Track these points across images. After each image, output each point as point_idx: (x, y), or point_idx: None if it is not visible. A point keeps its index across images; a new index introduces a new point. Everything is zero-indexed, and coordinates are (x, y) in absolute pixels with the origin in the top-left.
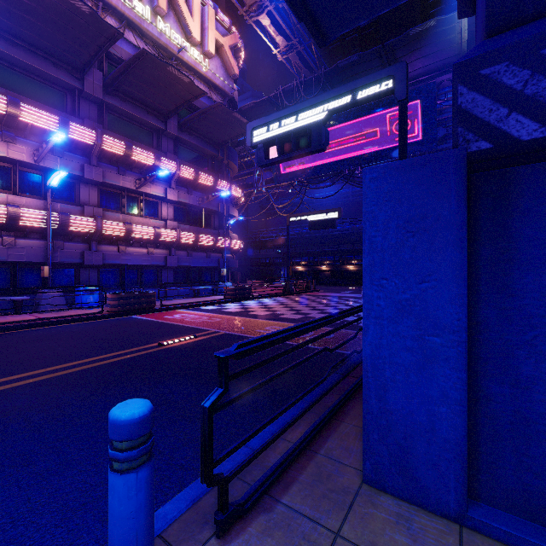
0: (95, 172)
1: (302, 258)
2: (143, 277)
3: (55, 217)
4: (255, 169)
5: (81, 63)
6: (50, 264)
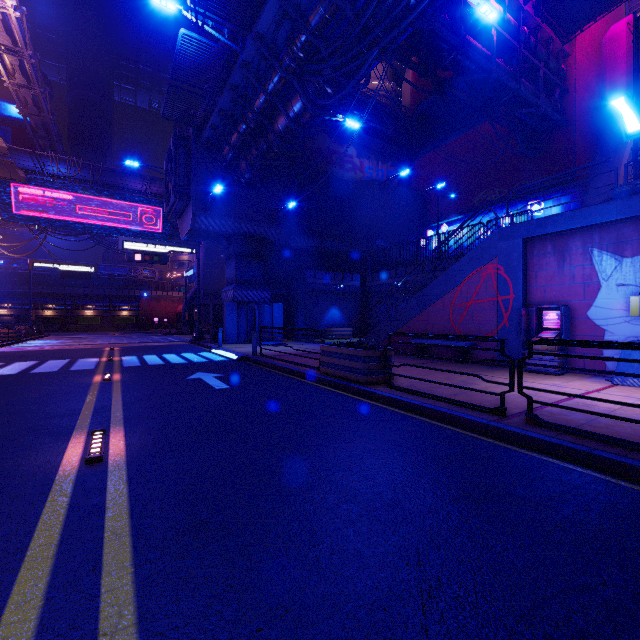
0: None
1: None
2: None
3: None
4: None
5: None
6: None
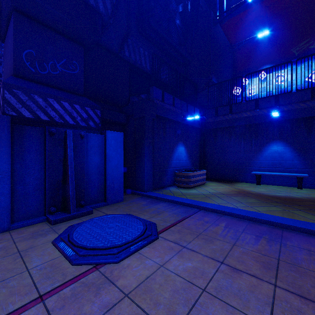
0: None
1: None
2: None
3: None
4: None
5: None
6: None
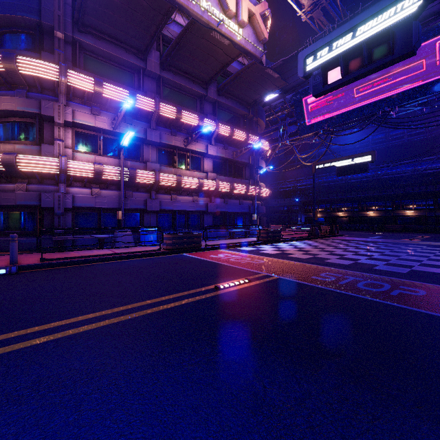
0: (154, 135)
1: (318, 206)
2: (189, 221)
3: (126, 172)
4: (279, 125)
5: (144, 45)
6: (123, 209)
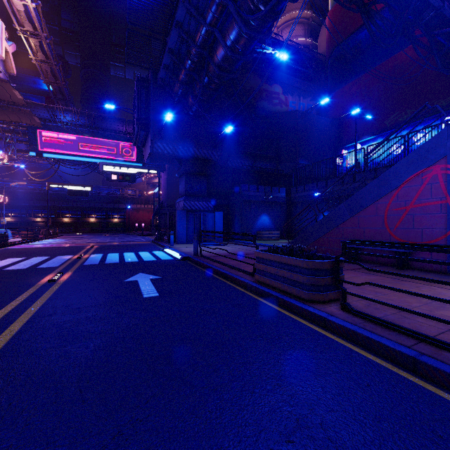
0: None
1: (11, 210)
2: None
3: None
4: (4, 136)
5: None
6: None
